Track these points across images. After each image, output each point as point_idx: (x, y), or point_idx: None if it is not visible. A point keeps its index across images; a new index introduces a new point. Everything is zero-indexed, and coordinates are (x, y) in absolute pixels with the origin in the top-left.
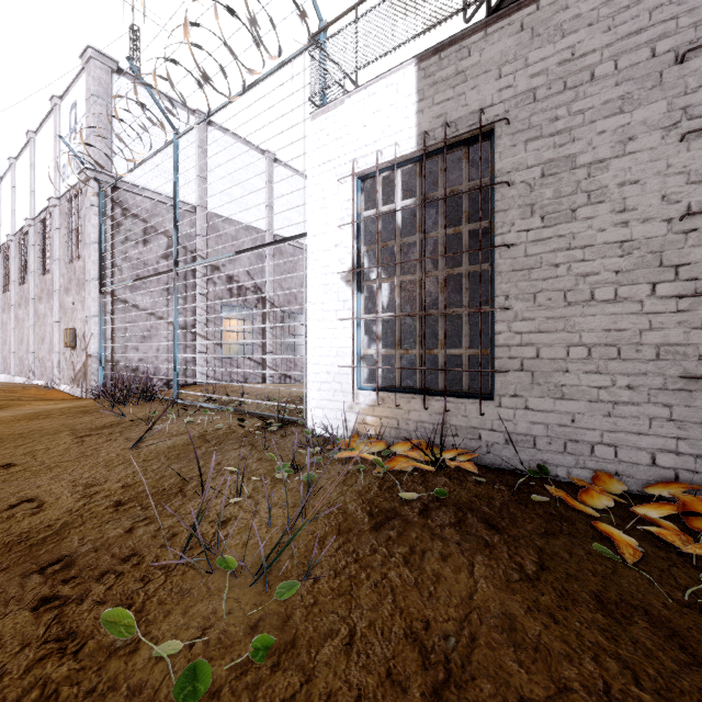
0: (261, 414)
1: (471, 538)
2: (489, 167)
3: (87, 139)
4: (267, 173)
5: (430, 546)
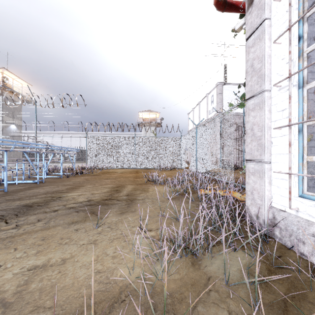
0: None
1: None
2: None
3: (217, 105)
4: None
5: None
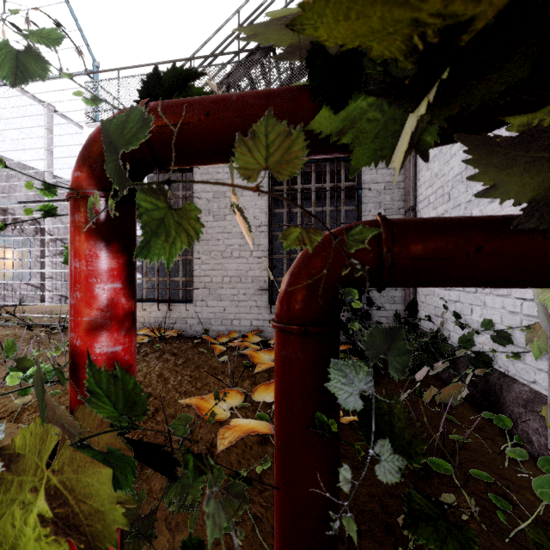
0: (44, 324)
1: (161, 358)
2: (192, 186)
3: None
4: (46, 122)
5: (141, 363)
